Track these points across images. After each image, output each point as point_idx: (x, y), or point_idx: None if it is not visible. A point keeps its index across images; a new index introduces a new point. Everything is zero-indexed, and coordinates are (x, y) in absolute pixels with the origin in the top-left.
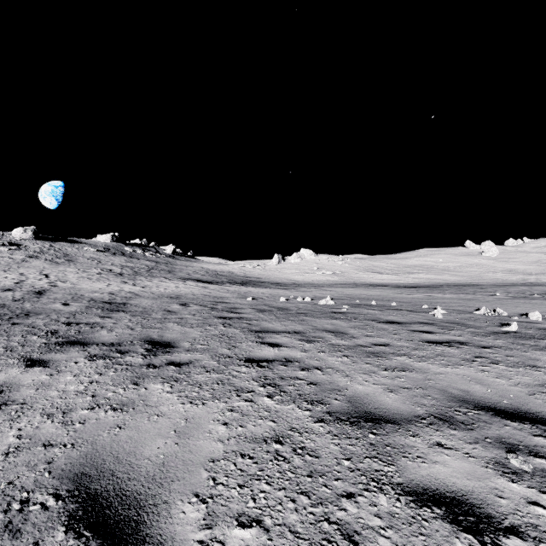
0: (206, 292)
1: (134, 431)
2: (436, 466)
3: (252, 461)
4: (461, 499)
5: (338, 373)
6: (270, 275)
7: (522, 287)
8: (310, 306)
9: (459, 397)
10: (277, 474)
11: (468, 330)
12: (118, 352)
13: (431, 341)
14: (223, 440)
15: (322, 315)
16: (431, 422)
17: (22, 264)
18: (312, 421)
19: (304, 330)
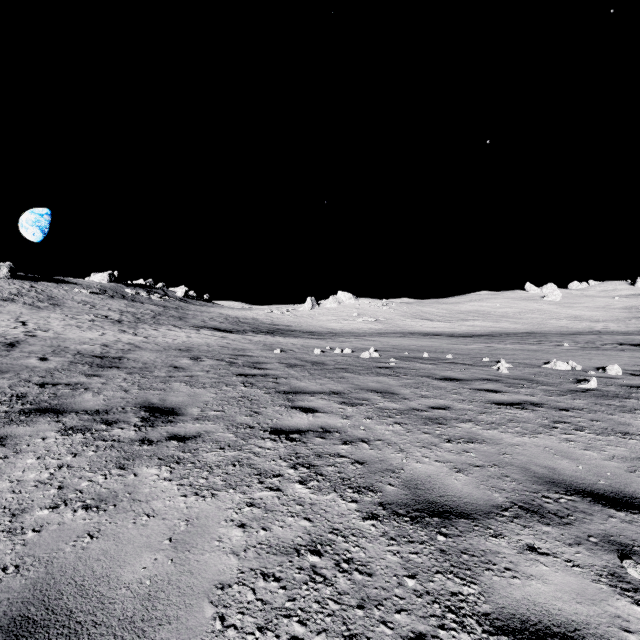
0: (225, 343)
1: (111, 541)
2: (532, 582)
3: (279, 586)
4: (575, 637)
5: (390, 446)
6: (302, 323)
7: (590, 336)
8: (350, 360)
9: (545, 477)
10: (315, 606)
11: (541, 388)
12: (103, 423)
13: (499, 403)
14: (237, 552)
15: (365, 370)
16: (515, 515)
17: None
18: (360, 518)
19: (344, 390)
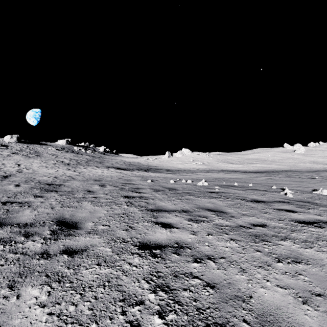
0: (121, 176)
1: None
2: None
3: None
4: None
5: (232, 266)
6: (163, 165)
7: None
8: (191, 187)
9: None
10: None
11: (322, 209)
12: (23, 235)
13: (300, 221)
14: None
15: (201, 194)
16: None
17: (7, 157)
18: None
19: (190, 209)
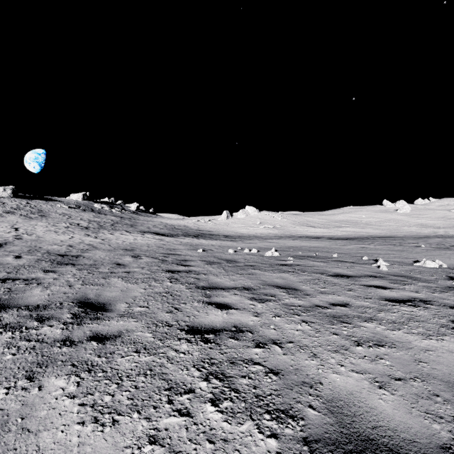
0: (161, 244)
1: None
2: None
3: None
4: None
5: (302, 350)
6: (220, 229)
7: (437, 239)
8: (257, 258)
9: None
10: None
11: (422, 285)
12: (36, 320)
13: (391, 299)
14: None
15: (269, 267)
16: None
17: None
18: None
19: (253, 286)
